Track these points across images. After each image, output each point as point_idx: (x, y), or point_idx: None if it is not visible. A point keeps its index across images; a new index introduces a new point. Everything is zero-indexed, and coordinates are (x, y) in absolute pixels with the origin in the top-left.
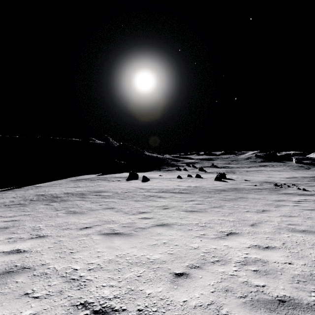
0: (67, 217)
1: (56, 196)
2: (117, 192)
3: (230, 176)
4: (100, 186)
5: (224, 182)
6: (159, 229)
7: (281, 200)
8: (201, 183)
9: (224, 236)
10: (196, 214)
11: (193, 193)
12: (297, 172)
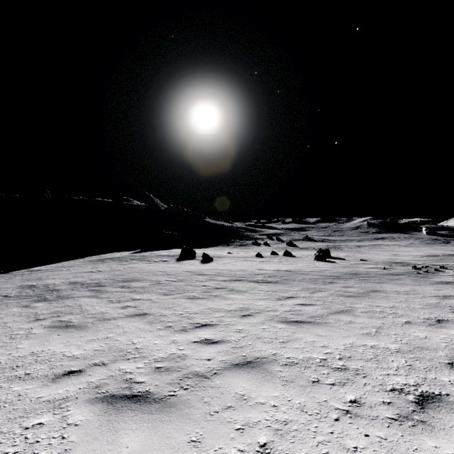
0: (45, 338)
1: (52, 288)
2: (159, 280)
3: (335, 254)
4: (133, 271)
5: (330, 263)
6: (240, 380)
7: (448, 295)
8: (296, 265)
9: (418, 414)
10: (309, 330)
11: (288, 282)
12: (433, 248)
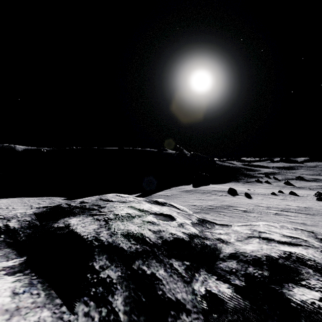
0: None
1: (208, 207)
2: (245, 207)
3: None
4: (221, 201)
5: None
6: None
7: None
8: (307, 204)
9: None
10: None
11: (311, 214)
12: None
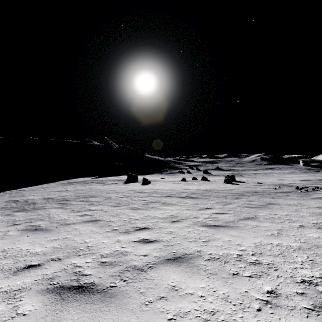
0: (17, 238)
1: (31, 202)
2: (110, 196)
3: (238, 179)
4: (92, 190)
5: (236, 185)
6: (171, 273)
7: None
8: (211, 186)
9: None
10: (225, 232)
11: (206, 197)
12: (308, 175)
